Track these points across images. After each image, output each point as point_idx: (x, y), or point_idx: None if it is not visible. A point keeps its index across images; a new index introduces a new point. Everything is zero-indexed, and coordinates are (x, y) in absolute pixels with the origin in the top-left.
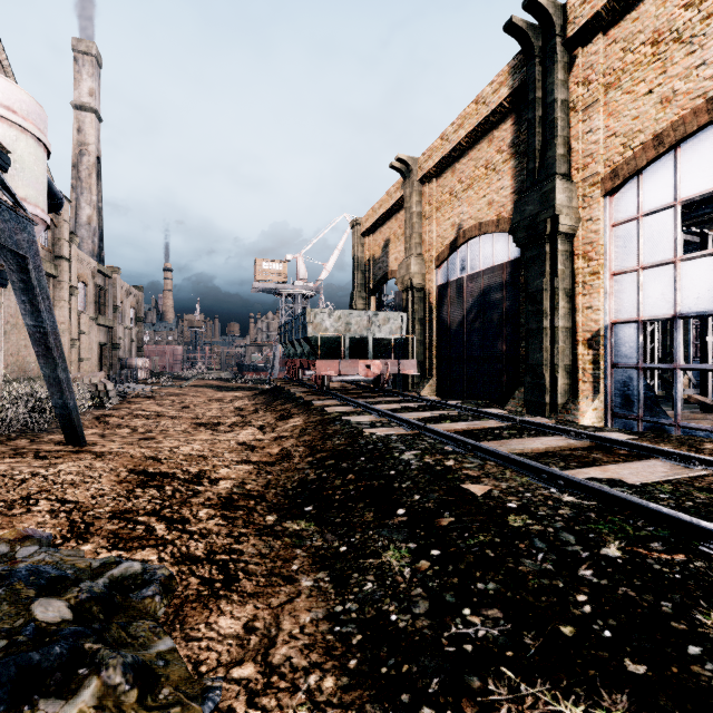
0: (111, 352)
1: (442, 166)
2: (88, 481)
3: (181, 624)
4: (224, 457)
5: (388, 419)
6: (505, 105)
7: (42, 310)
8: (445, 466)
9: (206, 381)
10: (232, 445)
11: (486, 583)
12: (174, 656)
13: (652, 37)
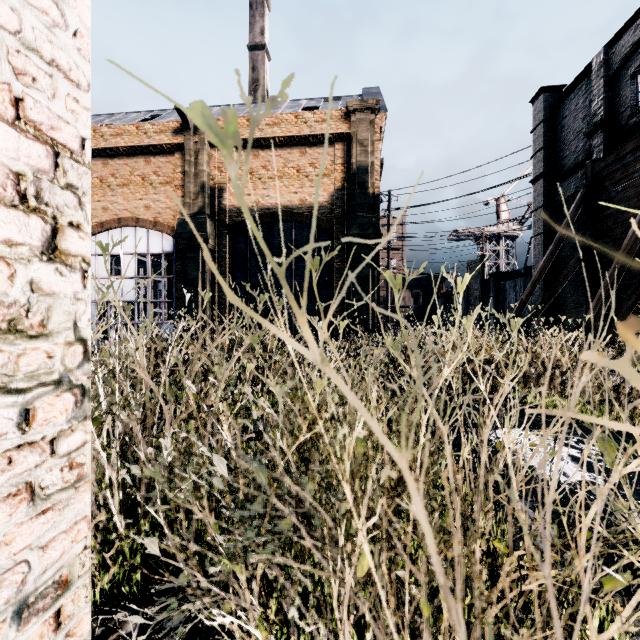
0: None
1: None
2: None
3: None
4: None
5: None
6: None
7: None
8: None
9: None
10: None
11: None
12: None
13: (100, 178)
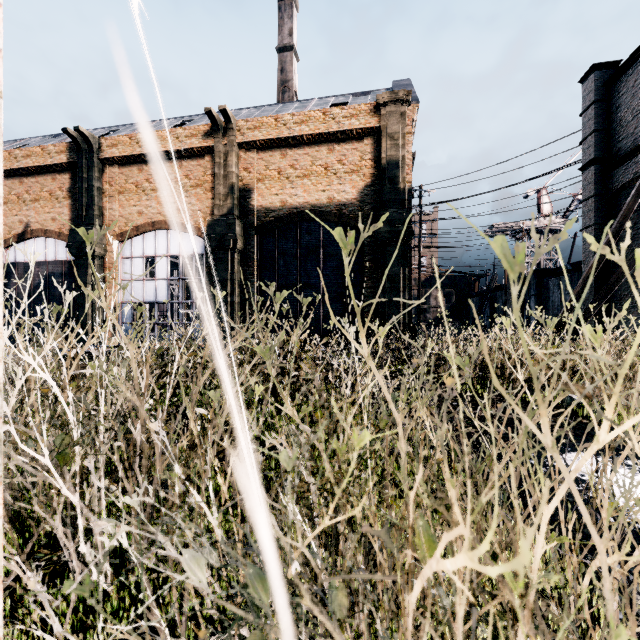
0: None
1: (11, 174)
2: None
3: None
4: None
5: None
6: (65, 165)
7: None
8: None
9: None
10: None
11: None
12: None
13: (136, 183)
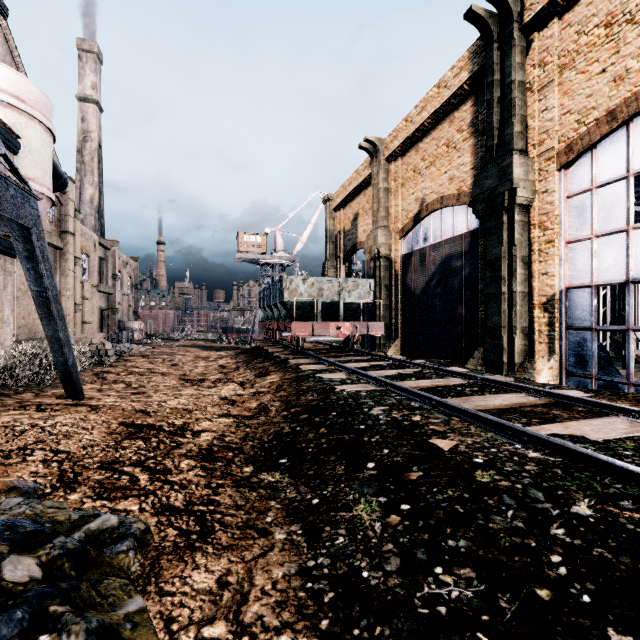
0: (111, 316)
1: (407, 146)
2: (81, 433)
3: (156, 577)
4: (207, 410)
5: (357, 376)
6: (465, 88)
7: (44, 276)
8: (412, 421)
9: (194, 342)
10: (214, 399)
11: (457, 540)
12: (143, 617)
13: (605, 19)
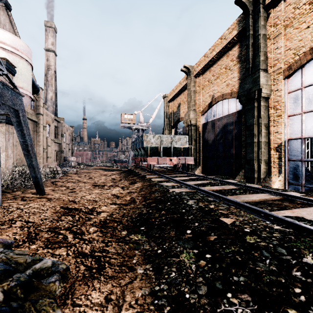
0: (60, 154)
1: (205, 69)
2: (41, 212)
3: (71, 295)
4: (104, 201)
5: (180, 184)
6: (234, 39)
7: (26, 134)
8: (209, 208)
9: (100, 167)
10: (109, 195)
11: (238, 276)
12: None
13: (309, 0)
